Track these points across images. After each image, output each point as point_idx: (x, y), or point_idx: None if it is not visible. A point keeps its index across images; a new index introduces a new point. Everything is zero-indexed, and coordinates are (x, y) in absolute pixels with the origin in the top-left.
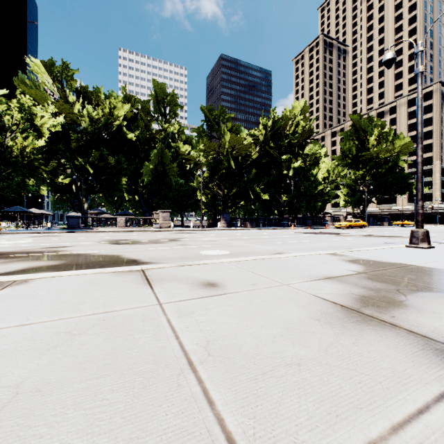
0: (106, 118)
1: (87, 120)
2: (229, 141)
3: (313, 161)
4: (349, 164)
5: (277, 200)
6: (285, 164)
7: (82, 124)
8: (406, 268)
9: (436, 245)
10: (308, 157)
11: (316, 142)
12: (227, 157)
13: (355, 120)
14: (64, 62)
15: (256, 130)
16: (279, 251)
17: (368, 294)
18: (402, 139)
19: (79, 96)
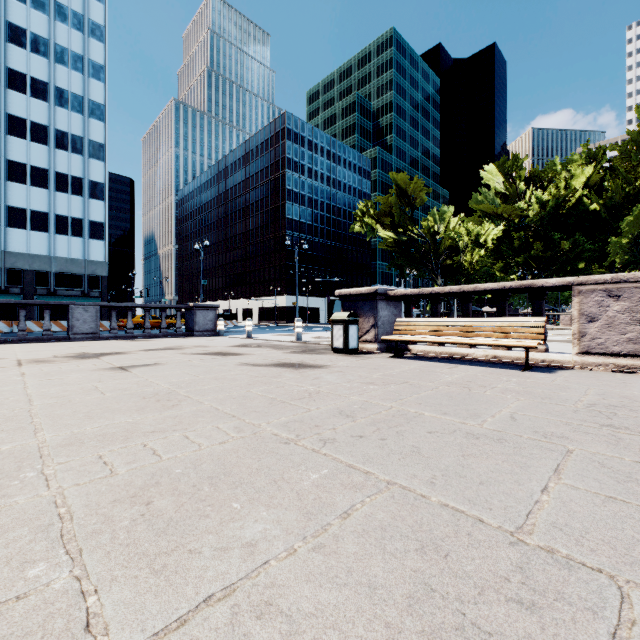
0: (555, 199)
1: (535, 207)
2: None
3: None
4: None
5: None
6: None
7: (529, 214)
8: None
9: None
10: None
11: None
12: None
13: None
14: (512, 156)
15: None
16: None
17: None
18: None
19: (528, 182)
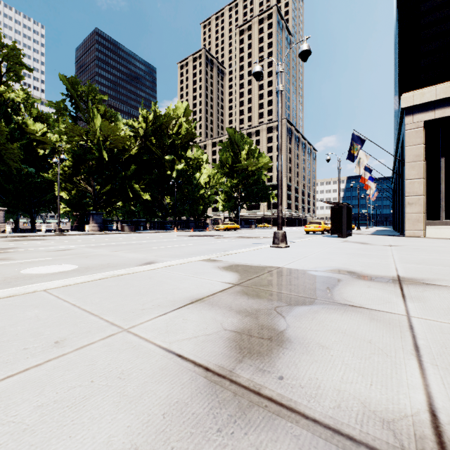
0: None
1: None
2: (100, 127)
3: (195, 166)
4: (227, 173)
5: (161, 202)
6: (168, 164)
7: None
8: (275, 271)
9: (290, 244)
10: (191, 161)
11: (198, 146)
12: (97, 146)
13: (231, 134)
14: None
15: (135, 122)
16: (150, 260)
17: (244, 326)
18: (264, 156)
19: None
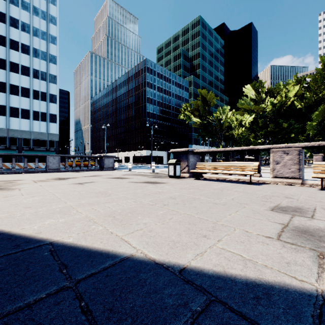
0: (280, 102)
1: (270, 106)
2: None
3: None
4: None
5: None
6: None
7: (267, 110)
8: None
9: None
10: None
11: None
12: None
13: None
14: (259, 81)
15: None
16: None
17: None
18: None
19: (267, 94)
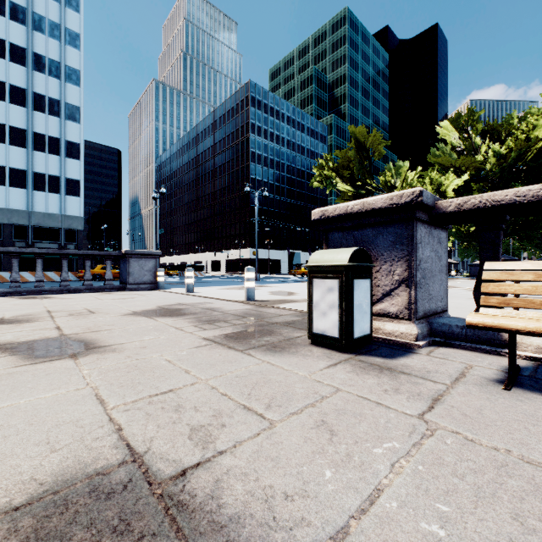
0: (516, 149)
1: (493, 159)
2: None
3: None
4: None
5: None
6: None
7: (487, 167)
8: None
9: None
10: None
11: None
12: None
13: None
14: (468, 111)
15: None
16: None
17: None
18: None
19: (484, 136)
